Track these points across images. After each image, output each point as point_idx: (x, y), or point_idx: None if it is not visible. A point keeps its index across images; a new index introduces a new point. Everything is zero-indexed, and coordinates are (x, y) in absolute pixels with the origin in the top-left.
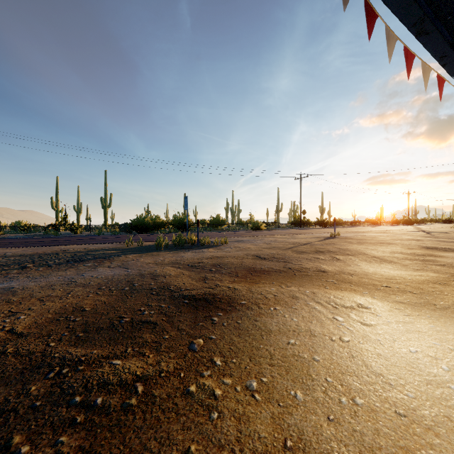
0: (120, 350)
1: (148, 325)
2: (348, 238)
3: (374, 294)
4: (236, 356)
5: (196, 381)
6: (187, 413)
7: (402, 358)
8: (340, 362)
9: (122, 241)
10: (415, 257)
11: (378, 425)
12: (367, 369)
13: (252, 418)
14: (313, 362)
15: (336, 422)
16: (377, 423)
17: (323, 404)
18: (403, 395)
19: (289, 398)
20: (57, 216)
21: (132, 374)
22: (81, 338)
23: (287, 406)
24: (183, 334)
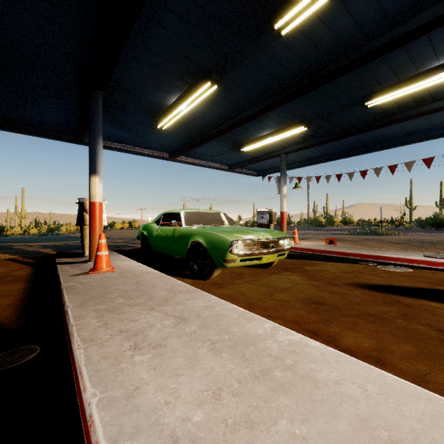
0: None
1: None
2: None
3: None
4: None
5: None
6: None
7: None
8: None
9: None
10: None
11: None
12: None
13: None
14: None
15: None
16: None
17: None
18: None
19: None
20: (411, 213)
21: None
22: None
23: None
24: None
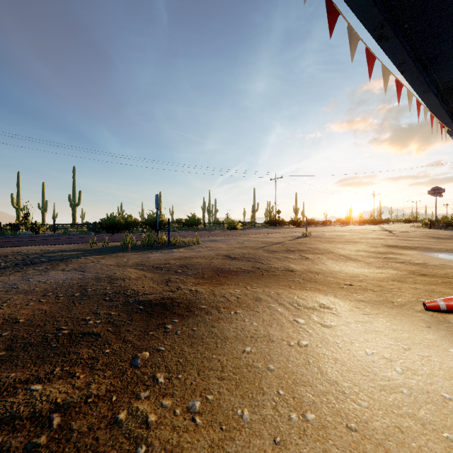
0: (45, 370)
1: (89, 337)
2: (319, 237)
3: (337, 293)
4: (183, 370)
5: (128, 406)
6: (108, 450)
7: (358, 362)
8: (296, 371)
9: (86, 241)
10: (378, 255)
11: (327, 444)
12: (322, 376)
13: (186, 450)
14: (267, 372)
15: (282, 445)
16: (326, 442)
17: (270, 423)
18: (356, 405)
19: (235, 419)
20: (19, 214)
21: (50, 403)
22: (2, 357)
23: (230, 430)
24: (128, 346)
